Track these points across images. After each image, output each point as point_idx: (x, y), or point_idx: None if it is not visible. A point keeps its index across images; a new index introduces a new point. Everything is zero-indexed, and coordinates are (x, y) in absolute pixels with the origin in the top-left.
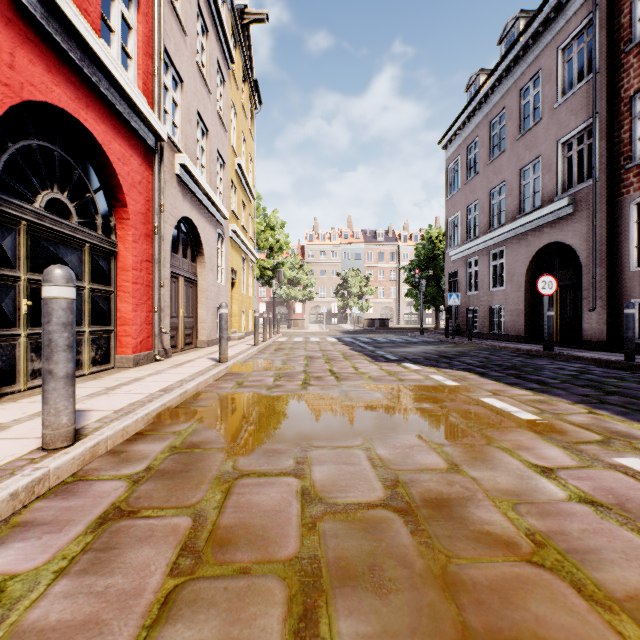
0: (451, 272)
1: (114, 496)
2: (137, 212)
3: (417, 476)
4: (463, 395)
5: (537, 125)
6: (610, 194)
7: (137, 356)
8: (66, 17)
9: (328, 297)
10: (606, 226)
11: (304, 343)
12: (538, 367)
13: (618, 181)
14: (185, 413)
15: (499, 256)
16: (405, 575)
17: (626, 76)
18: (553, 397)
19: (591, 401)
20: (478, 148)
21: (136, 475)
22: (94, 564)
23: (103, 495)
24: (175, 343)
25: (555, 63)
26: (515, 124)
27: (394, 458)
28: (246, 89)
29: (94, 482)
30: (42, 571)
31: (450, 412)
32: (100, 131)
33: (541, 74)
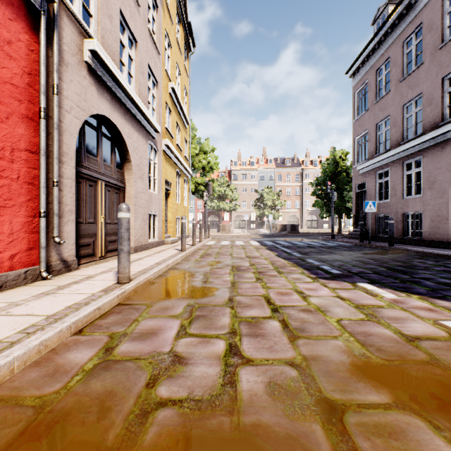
0: (358, 184)
1: None
2: (2, 80)
3: None
4: None
5: None
6: None
7: None
8: None
9: (248, 208)
10: None
11: (230, 247)
12: None
13: None
14: None
15: (415, 165)
16: None
17: None
18: None
19: None
20: (389, 68)
21: None
22: None
23: None
24: (92, 251)
25: None
26: (436, 34)
27: None
28: (181, 30)
29: None
30: None
31: None
32: None
33: None
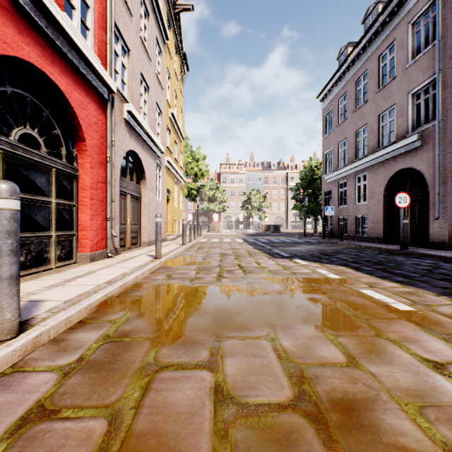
0: (326, 191)
1: (42, 391)
2: (93, 145)
3: (320, 371)
4: (345, 287)
5: (392, 81)
6: (450, 131)
7: (93, 254)
8: None
9: (236, 210)
10: (447, 155)
11: (219, 243)
12: (399, 263)
13: None
14: (122, 302)
15: (363, 179)
16: None
17: None
18: (419, 289)
19: (451, 293)
20: (347, 100)
21: (68, 366)
22: None
23: (32, 390)
24: (124, 243)
25: (406, 34)
26: (375, 81)
27: (297, 350)
28: (177, 59)
29: (29, 374)
30: None
31: (338, 303)
32: (63, 82)
33: (395, 43)
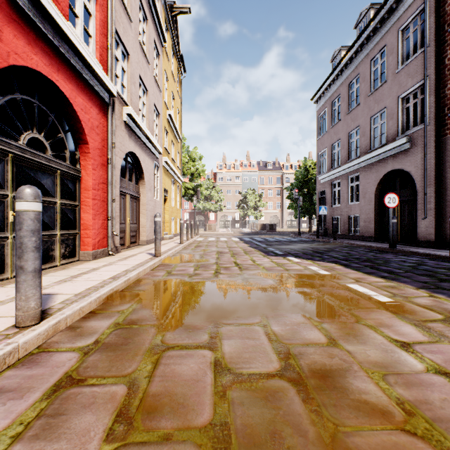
0: (320, 191)
1: (68, 366)
2: (95, 148)
3: (304, 349)
4: (333, 282)
5: (383, 85)
6: (437, 134)
7: (95, 252)
8: (41, 4)
9: (233, 209)
10: (434, 157)
11: (216, 242)
12: (386, 260)
13: (443, 125)
14: (128, 296)
15: (355, 179)
16: (301, 443)
17: (449, 49)
18: (401, 283)
19: (430, 287)
20: (340, 102)
21: (87, 347)
22: (45, 429)
23: (59, 365)
24: (123, 242)
25: (396, 40)
26: (367, 85)
27: (285, 333)
28: (175, 61)
29: (54, 353)
30: (1, 436)
31: (325, 295)
32: (68, 89)
33: (386, 48)
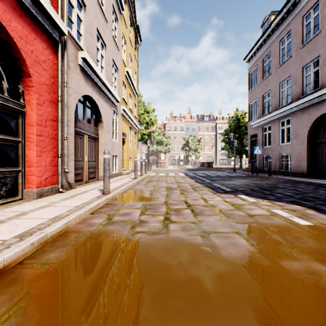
0: (252, 135)
1: None
2: (41, 83)
3: None
4: None
5: (317, 36)
6: None
7: (41, 190)
8: None
9: (178, 151)
10: None
11: (165, 177)
12: None
13: None
14: (15, 281)
15: (286, 123)
16: None
17: None
18: None
19: None
20: (271, 58)
21: None
22: None
23: None
24: (81, 178)
25: None
26: (299, 38)
27: None
28: (132, 31)
29: None
30: None
31: None
32: None
33: (320, 2)
